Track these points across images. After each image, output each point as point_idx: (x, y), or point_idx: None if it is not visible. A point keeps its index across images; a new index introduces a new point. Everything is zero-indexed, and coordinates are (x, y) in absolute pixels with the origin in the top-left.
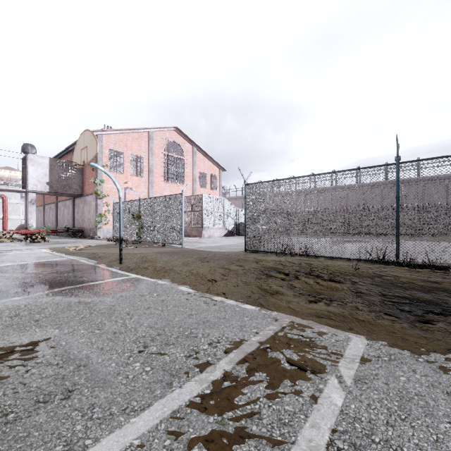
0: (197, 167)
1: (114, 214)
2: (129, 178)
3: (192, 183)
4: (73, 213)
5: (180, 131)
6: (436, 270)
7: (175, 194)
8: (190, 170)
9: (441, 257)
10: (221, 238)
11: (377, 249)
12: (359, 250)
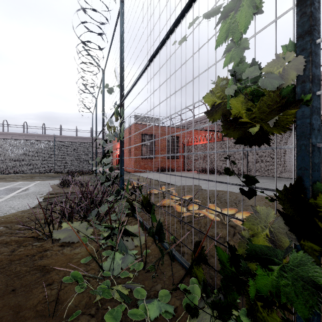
0: None
1: None
2: None
3: None
4: None
5: None
6: (64, 173)
7: None
8: None
9: (66, 170)
10: None
11: (48, 168)
12: (42, 169)
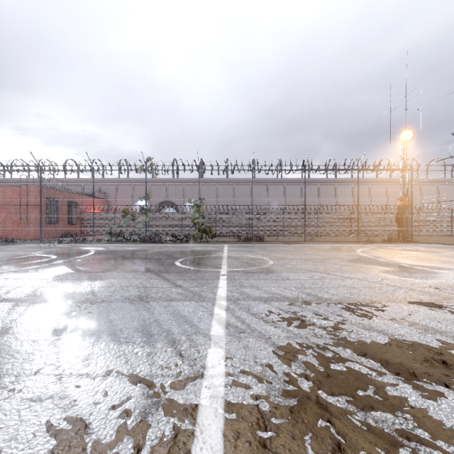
0: None
1: None
2: None
3: None
4: None
5: None
6: None
7: None
8: None
9: None
10: None
11: None
12: None
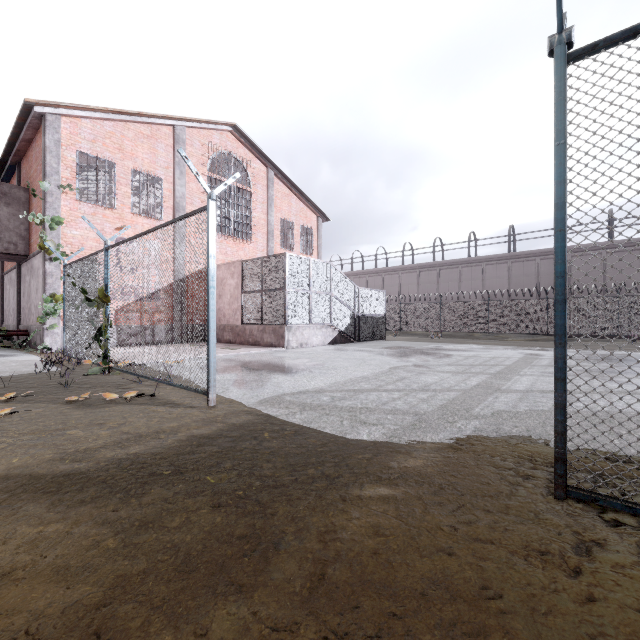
0: (276, 209)
1: (65, 294)
2: (128, 220)
3: (265, 239)
4: (17, 295)
5: (241, 134)
6: None
7: (187, 215)
8: (262, 213)
9: None
10: (327, 349)
11: None
12: None
